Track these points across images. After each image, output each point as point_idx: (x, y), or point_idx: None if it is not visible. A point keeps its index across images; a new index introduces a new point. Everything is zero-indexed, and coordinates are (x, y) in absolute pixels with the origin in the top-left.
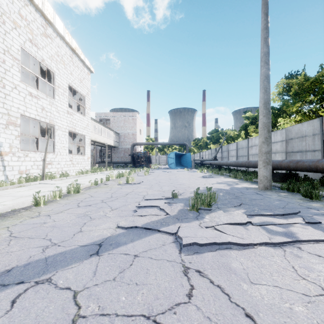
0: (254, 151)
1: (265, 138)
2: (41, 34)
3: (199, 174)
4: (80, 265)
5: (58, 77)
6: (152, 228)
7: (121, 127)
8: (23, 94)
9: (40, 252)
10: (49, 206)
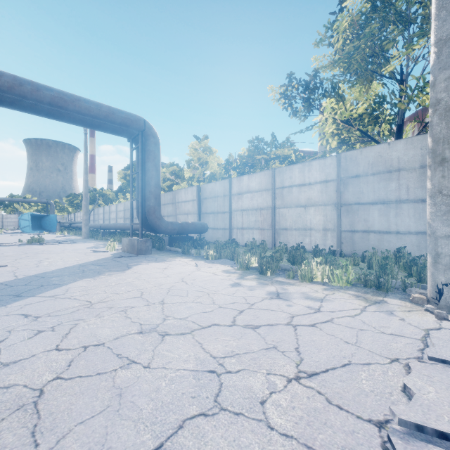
0: (113, 216)
1: (85, 212)
2: None
3: (56, 236)
4: None
5: None
6: (8, 245)
7: None
8: None
9: None
10: None
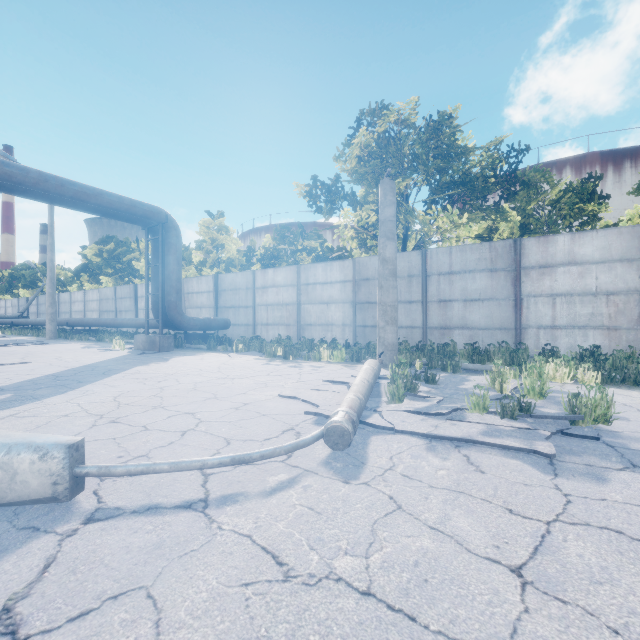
0: (77, 307)
1: (51, 304)
2: None
3: None
4: None
5: None
6: None
7: None
8: None
9: None
10: None
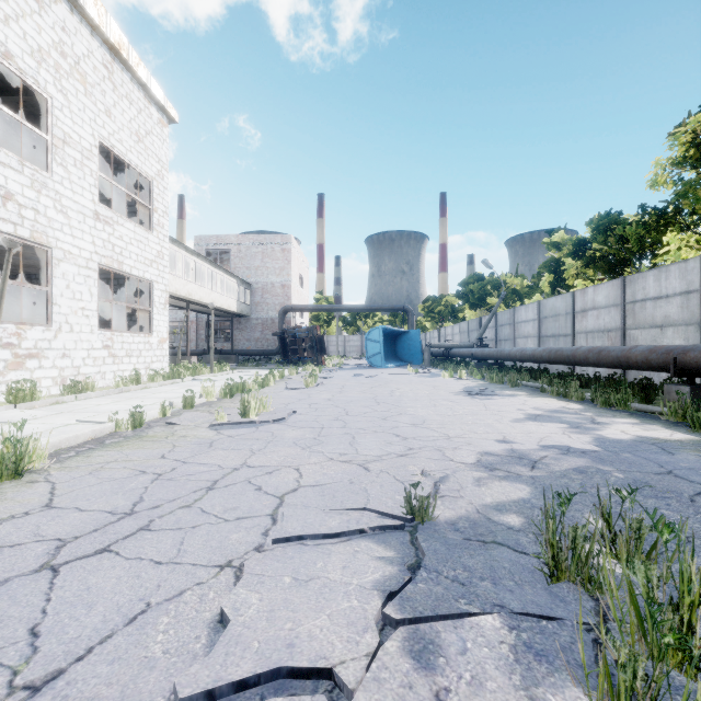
0: (592, 322)
1: None
2: None
3: (452, 385)
4: None
5: (63, 114)
6: None
7: (256, 269)
8: None
9: None
10: None
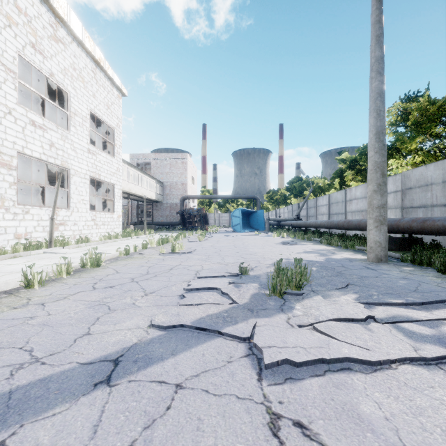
0: (354, 206)
1: (378, 186)
2: (49, 37)
3: (277, 240)
4: (70, 408)
5: (74, 99)
6: (208, 328)
7: (166, 174)
8: (22, 122)
9: (5, 378)
10: (47, 289)
